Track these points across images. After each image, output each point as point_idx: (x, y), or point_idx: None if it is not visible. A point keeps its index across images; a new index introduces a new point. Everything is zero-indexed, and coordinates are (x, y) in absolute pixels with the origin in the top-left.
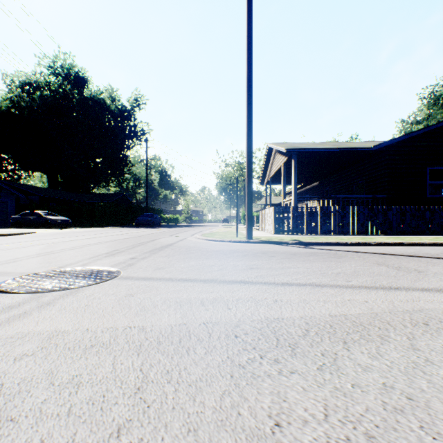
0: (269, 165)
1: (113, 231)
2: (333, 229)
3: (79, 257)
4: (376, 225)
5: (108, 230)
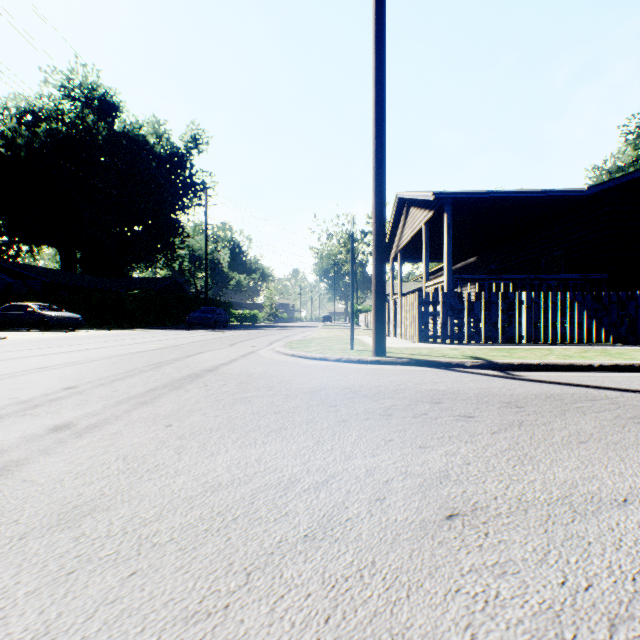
0: (398, 230)
1: (139, 336)
2: (526, 334)
3: None
4: (605, 326)
5: (133, 335)
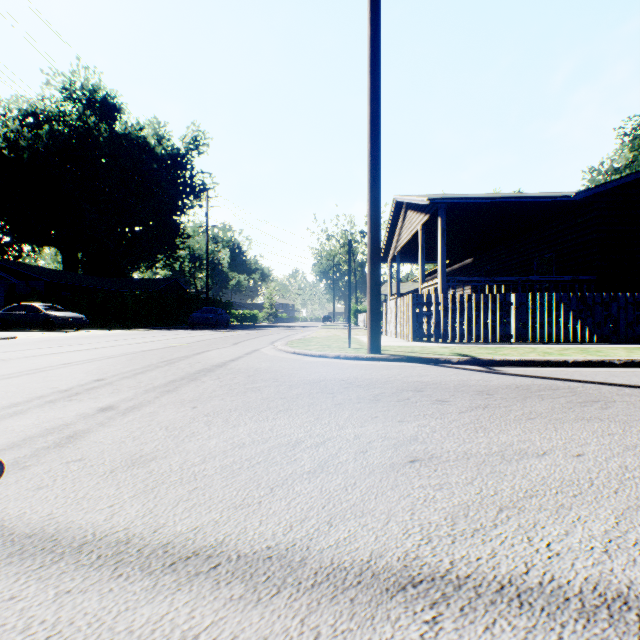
0: (396, 232)
1: (145, 336)
2: (515, 333)
3: None
4: (590, 326)
5: (138, 334)
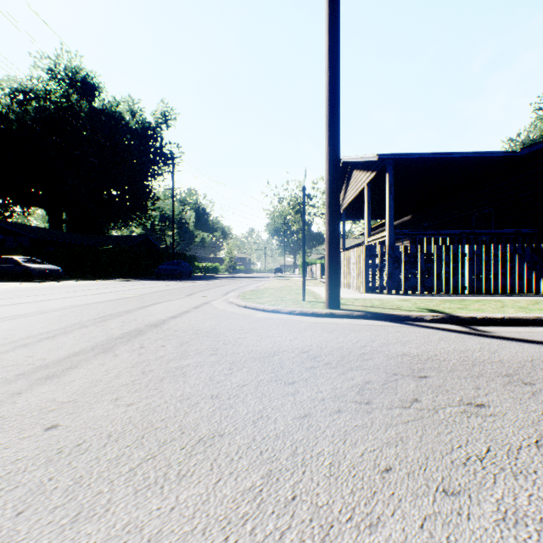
0: (342, 191)
1: (108, 286)
2: (468, 284)
3: None
4: None
5: (104, 285)
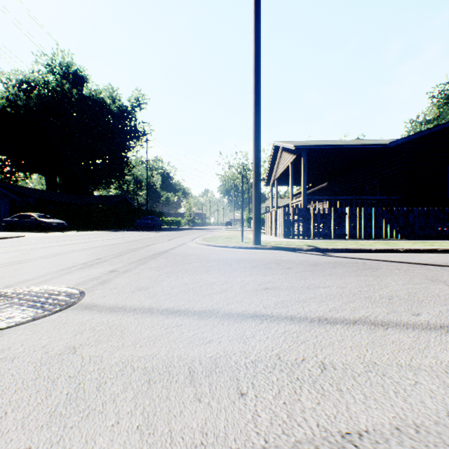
0: (275, 165)
1: (108, 235)
2: (348, 233)
3: (46, 269)
4: (395, 228)
5: (104, 234)
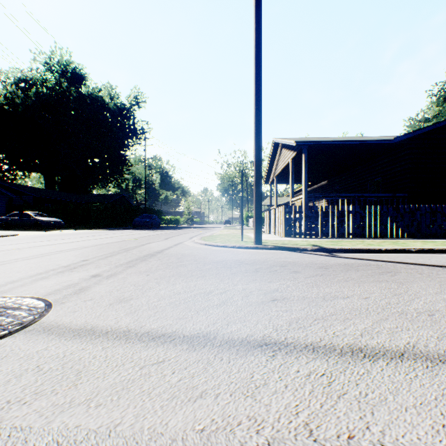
0: (275, 163)
1: (104, 233)
2: (352, 231)
3: (21, 273)
4: (402, 227)
5: (100, 233)
